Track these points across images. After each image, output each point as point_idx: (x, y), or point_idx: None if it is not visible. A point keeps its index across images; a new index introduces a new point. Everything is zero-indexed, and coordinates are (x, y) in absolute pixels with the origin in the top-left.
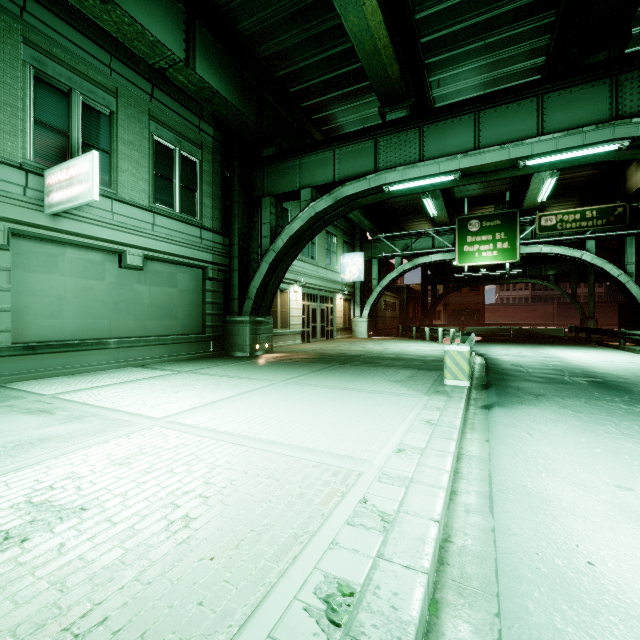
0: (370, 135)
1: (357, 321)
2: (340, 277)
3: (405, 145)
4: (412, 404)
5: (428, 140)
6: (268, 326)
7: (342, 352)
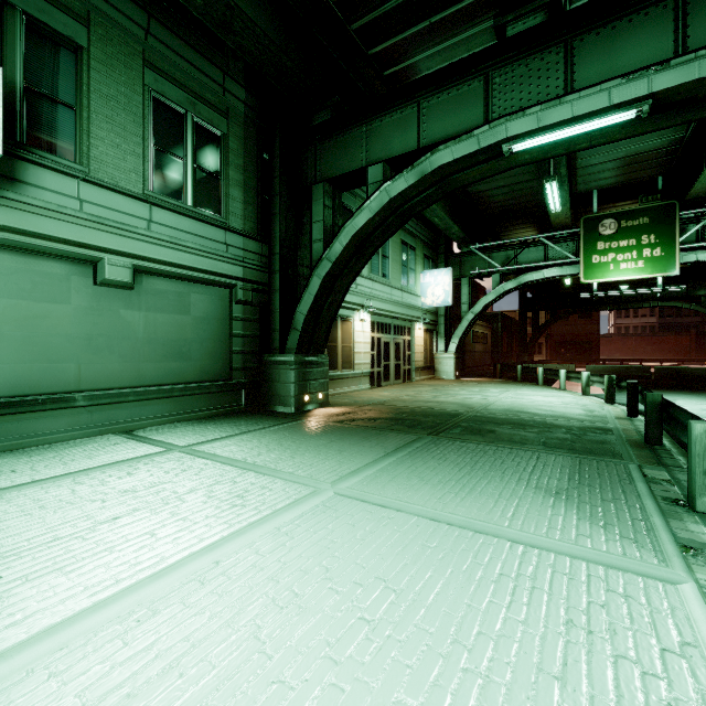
0: (477, 70)
1: (441, 358)
2: (420, 301)
3: (538, 76)
4: (680, 629)
5: (581, 60)
6: (322, 368)
7: (428, 406)
